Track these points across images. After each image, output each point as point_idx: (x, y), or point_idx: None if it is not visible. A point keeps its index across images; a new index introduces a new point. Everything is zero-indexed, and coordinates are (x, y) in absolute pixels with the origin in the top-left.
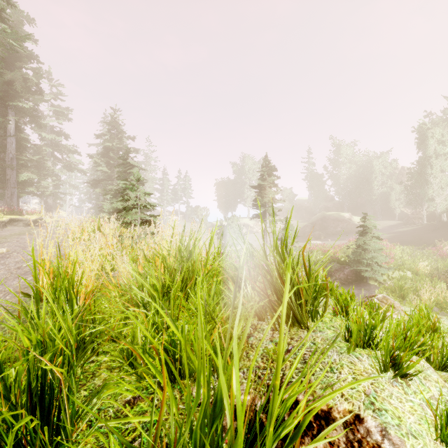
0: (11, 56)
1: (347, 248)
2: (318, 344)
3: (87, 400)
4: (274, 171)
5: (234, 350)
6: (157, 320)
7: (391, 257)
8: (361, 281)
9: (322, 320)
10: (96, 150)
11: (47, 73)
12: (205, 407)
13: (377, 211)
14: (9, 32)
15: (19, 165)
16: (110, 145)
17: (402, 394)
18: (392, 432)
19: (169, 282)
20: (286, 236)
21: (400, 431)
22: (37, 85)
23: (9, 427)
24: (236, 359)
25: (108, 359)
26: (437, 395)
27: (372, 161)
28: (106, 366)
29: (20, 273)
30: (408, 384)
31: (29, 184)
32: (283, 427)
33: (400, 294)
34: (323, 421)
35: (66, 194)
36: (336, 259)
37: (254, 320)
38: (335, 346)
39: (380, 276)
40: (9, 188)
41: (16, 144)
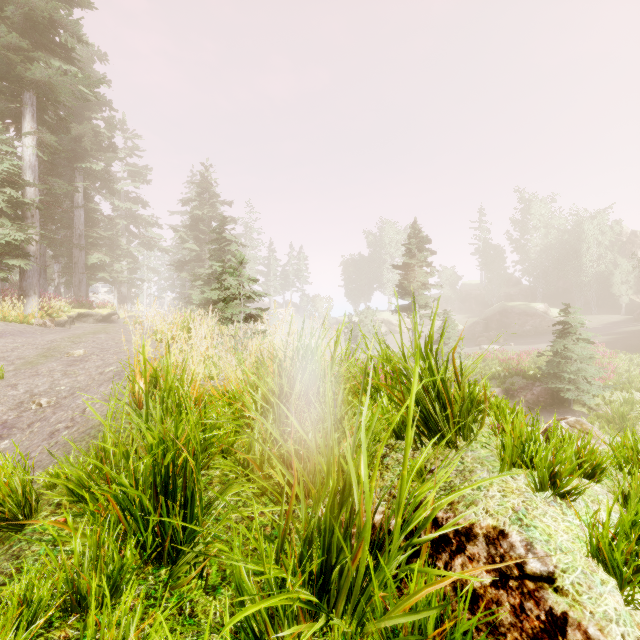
0: (79, 104)
1: (538, 356)
2: (467, 463)
3: (204, 510)
4: (426, 243)
5: (362, 438)
6: (275, 431)
7: (610, 371)
8: (560, 405)
9: (476, 439)
10: (182, 221)
11: (120, 122)
12: (334, 491)
13: (590, 300)
14: (80, 77)
15: (88, 244)
16: (200, 214)
17: (559, 514)
18: (538, 547)
19: (287, 389)
20: (431, 335)
21: (548, 546)
22: (110, 140)
23: (146, 513)
24: (364, 446)
25: (220, 474)
26: (603, 519)
27: (581, 224)
28: (219, 480)
29: (104, 379)
30: (569, 506)
31: (99, 268)
32: (411, 518)
33: (621, 426)
34: (464, 537)
35: (143, 281)
36: (521, 372)
37: (391, 439)
38: (487, 465)
39: (590, 398)
40: (77, 274)
41: (85, 217)
